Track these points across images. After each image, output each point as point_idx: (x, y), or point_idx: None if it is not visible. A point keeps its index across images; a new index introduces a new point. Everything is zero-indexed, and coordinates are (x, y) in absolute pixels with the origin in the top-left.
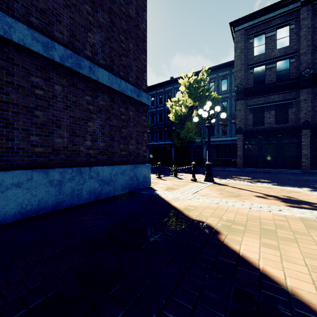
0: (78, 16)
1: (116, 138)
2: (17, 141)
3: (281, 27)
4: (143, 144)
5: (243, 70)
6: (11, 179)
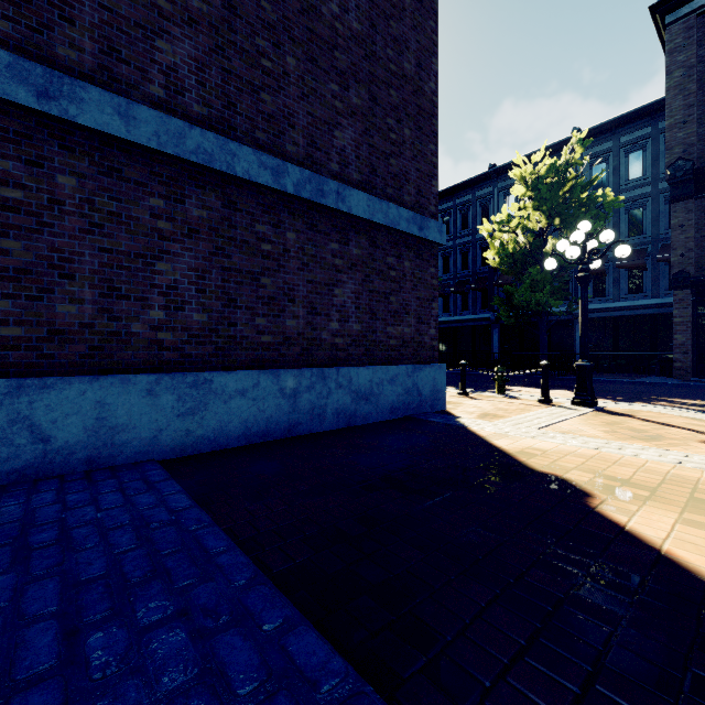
0: (318, 108)
1: (379, 315)
2: (240, 327)
3: None
4: (430, 324)
5: (694, 121)
6: (234, 383)
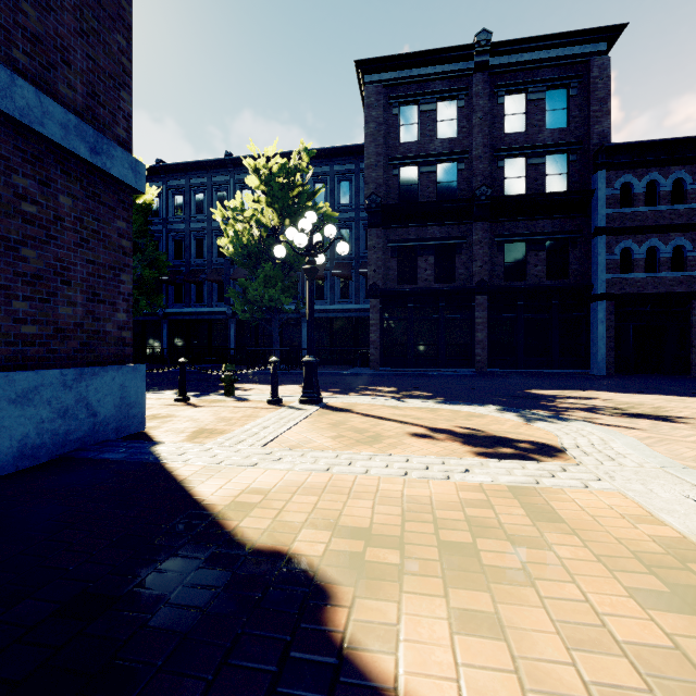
0: None
1: None
2: None
3: (445, 100)
4: (117, 304)
5: (382, 167)
6: None
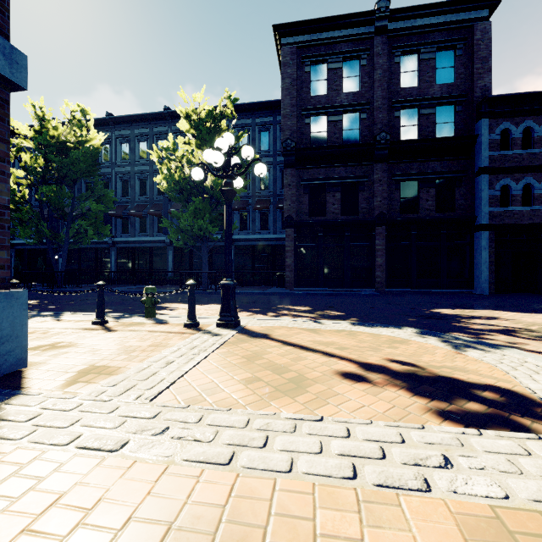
0: None
1: None
2: None
3: (349, 60)
4: None
5: (296, 117)
6: None
